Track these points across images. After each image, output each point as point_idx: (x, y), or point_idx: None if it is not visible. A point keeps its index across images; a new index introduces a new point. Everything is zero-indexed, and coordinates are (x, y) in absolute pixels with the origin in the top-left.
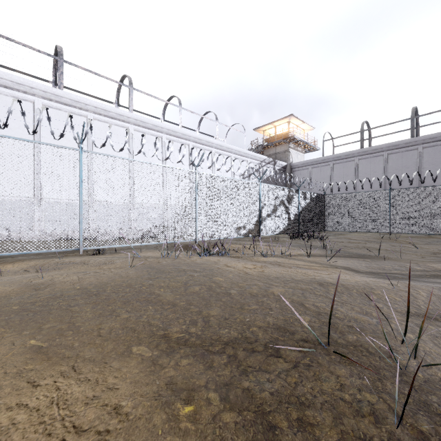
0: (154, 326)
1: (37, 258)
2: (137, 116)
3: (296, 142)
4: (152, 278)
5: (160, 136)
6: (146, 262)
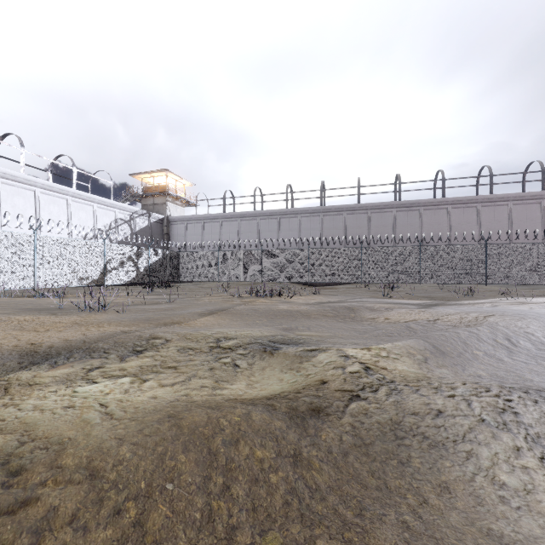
0: None
1: None
2: None
3: (174, 197)
4: None
5: None
6: None
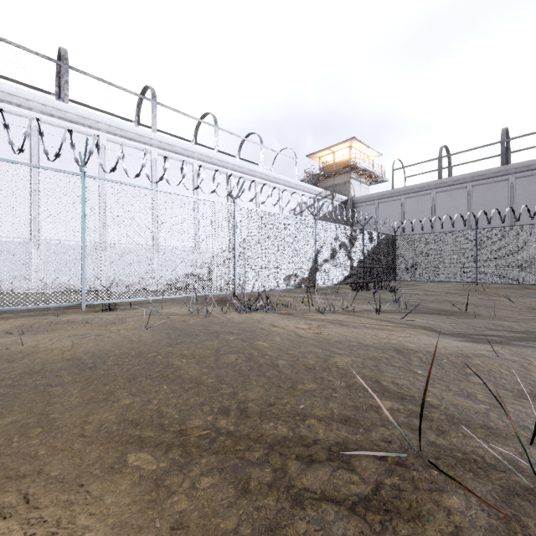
0: (166, 417)
1: (27, 316)
2: (162, 138)
3: (359, 172)
4: (173, 344)
5: (191, 163)
6: (168, 321)
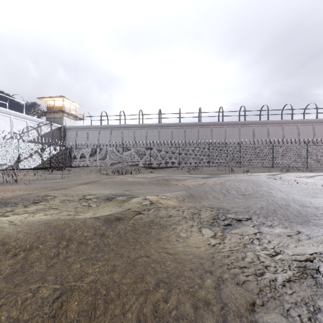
0: None
1: None
2: None
3: (68, 114)
4: None
5: None
6: None
